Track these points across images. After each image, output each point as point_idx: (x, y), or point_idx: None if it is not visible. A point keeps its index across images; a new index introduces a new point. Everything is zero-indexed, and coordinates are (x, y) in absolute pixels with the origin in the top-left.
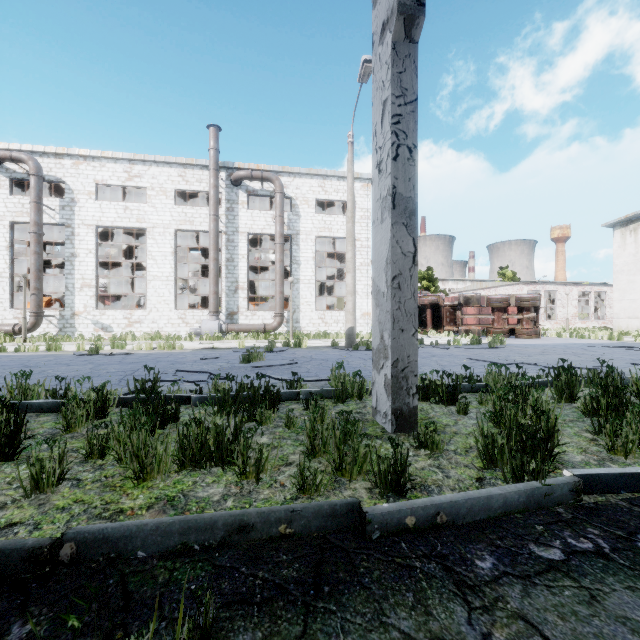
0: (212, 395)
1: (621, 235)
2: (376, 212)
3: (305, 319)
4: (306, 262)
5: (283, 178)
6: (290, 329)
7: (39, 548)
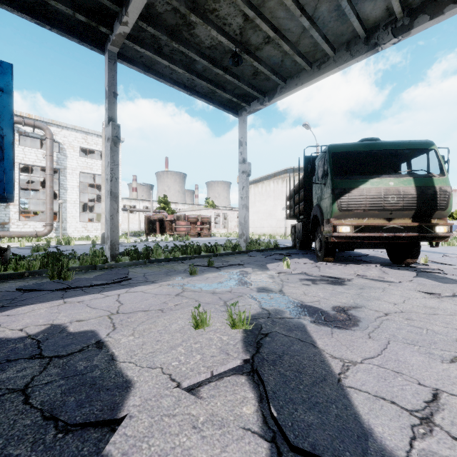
0: (33, 259)
1: None
2: (106, 194)
3: (71, 228)
4: (72, 189)
5: (52, 128)
6: (60, 234)
7: (22, 272)
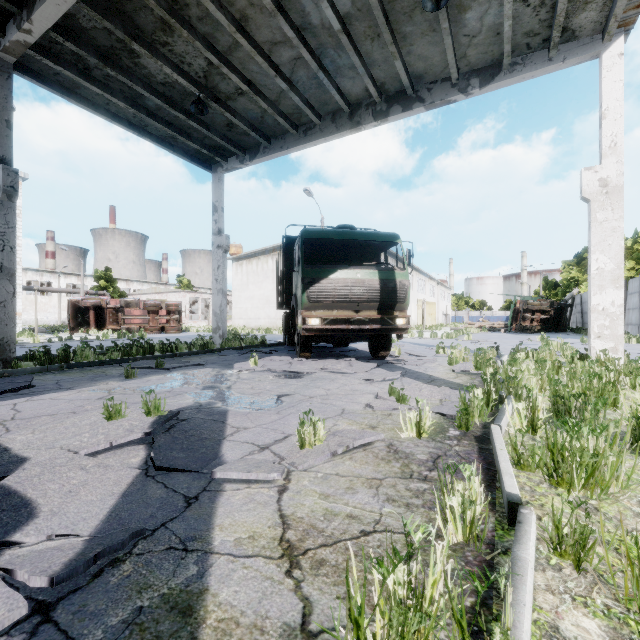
0: None
1: (236, 266)
2: None
3: None
4: None
5: None
6: None
7: None
